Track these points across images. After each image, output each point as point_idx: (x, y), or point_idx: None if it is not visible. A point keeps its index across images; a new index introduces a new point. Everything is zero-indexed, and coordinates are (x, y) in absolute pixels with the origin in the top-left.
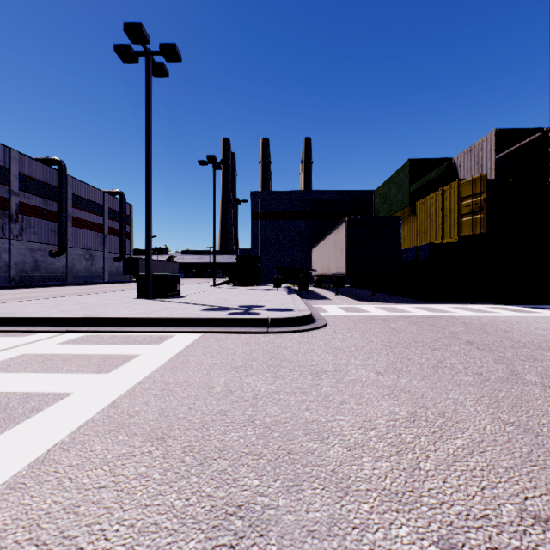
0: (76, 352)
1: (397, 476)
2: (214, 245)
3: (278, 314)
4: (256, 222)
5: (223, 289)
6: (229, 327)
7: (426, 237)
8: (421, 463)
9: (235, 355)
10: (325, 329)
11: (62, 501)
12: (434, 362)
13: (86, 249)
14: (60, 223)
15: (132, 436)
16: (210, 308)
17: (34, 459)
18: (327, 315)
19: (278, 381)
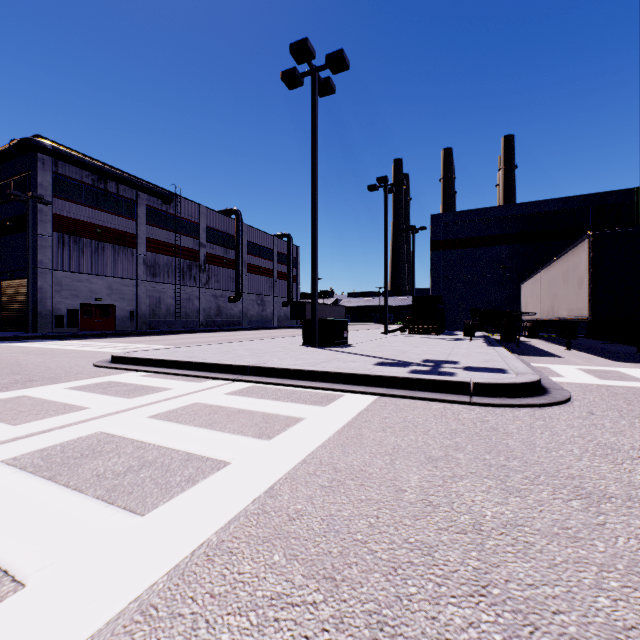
0: (240, 406)
1: None
2: (385, 284)
3: (483, 377)
4: (437, 253)
5: (397, 337)
6: (412, 391)
7: None
8: None
9: (428, 436)
10: (570, 407)
11: None
12: None
13: (258, 294)
14: (237, 270)
15: (291, 559)
16: (385, 362)
17: (175, 564)
18: (565, 382)
19: (513, 499)
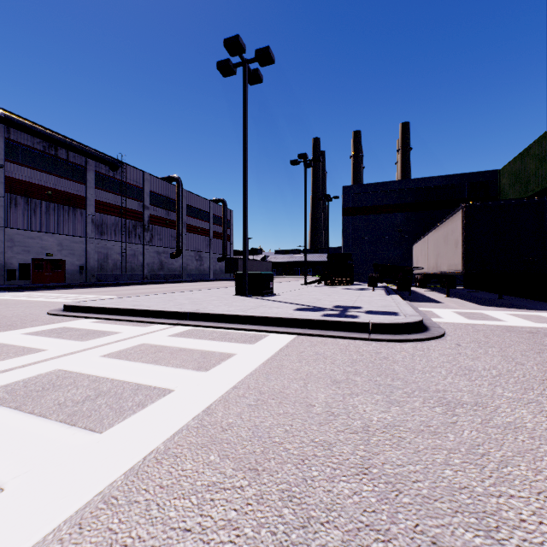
0: (182, 346)
1: None
2: (305, 243)
3: (380, 319)
4: (348, 218)
5: (315, 287)
6: (324, 330)
7: None
8: None
9: (334, 365)
10: (443, 340)
11: (145, 538)
12: None
13: (196, 251)
14: (178, 229)
15: (224, 458)
16: (303, 308)
17: (130, 467)
18: (442, 322)
19: (394, 408)
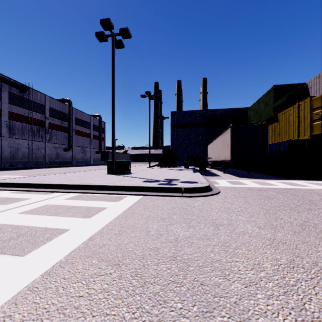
0: (73, 204)
1: (287, 314)
2: (149, 143)
3: (188, 185)
4: (174, 129)
5: (155, 169)
6: (158, 192)
7: (286, 136)
8: (306, 304)
9: (163, 210)
10: (219, 195)
11: (57, 303)
12: (300, 221)
13: (81, 147)
14: (69, 133)
15: (100, 261)
16: (147, 181)
17: (45, 271)
18: (219, 186)
19: (191, 229)
